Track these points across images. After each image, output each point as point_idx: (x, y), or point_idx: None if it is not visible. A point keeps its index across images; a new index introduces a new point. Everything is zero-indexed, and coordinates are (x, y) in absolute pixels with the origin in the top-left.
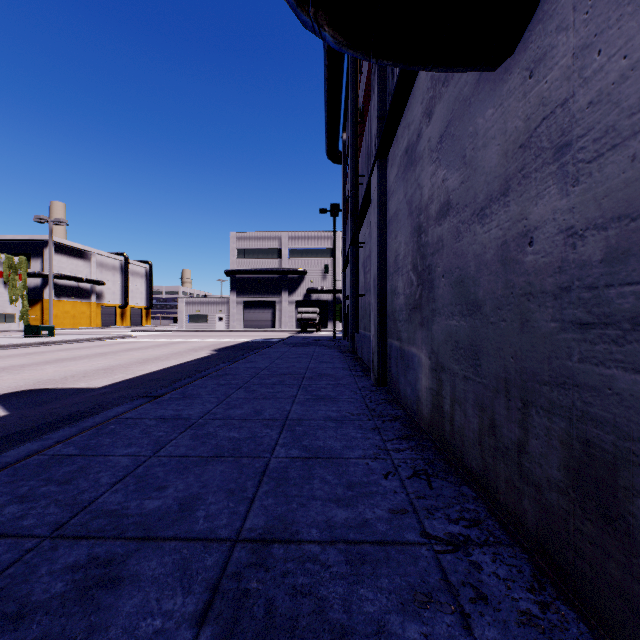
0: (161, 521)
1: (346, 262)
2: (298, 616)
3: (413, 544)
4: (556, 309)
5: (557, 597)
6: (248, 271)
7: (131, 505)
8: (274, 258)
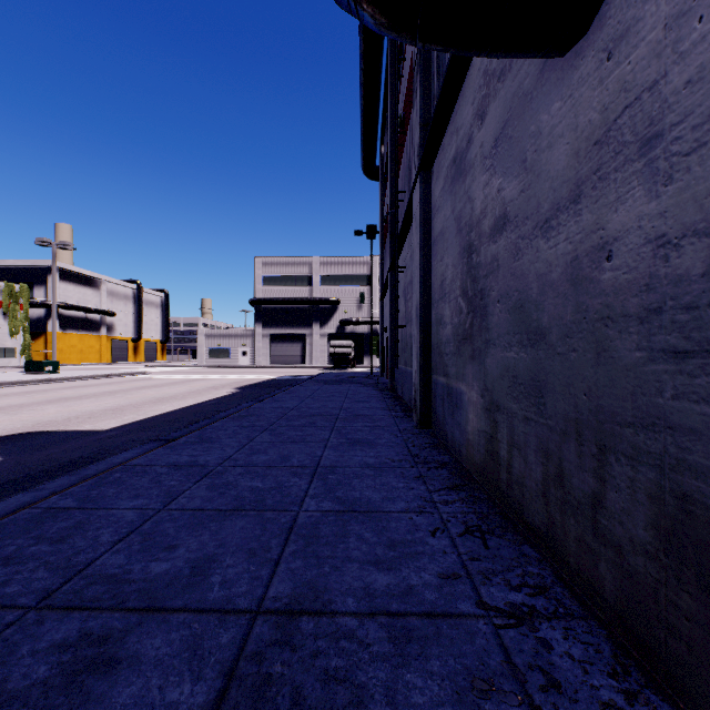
0: (169, 588)
1: (384, 290)
2: (331, 709)
3: (468, 617)
4: (642, 335)
5: (645, 684)
6: (275, 300)
7: (134, 568)
8: (304, 286)
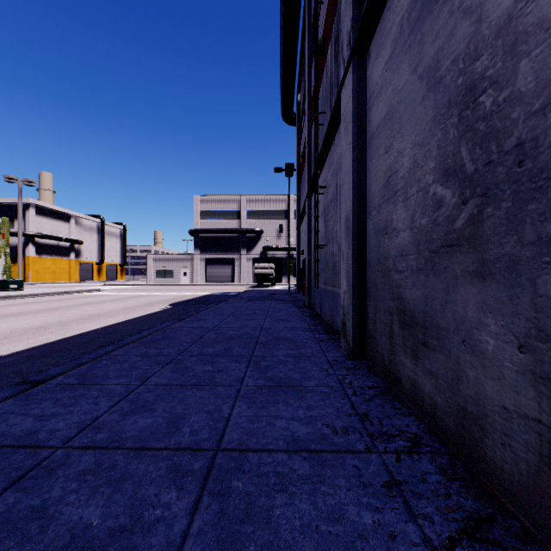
0: None
1: (301, 217)
2: None
3: None
4: None
5: None
6: (210, 231)
7: None
8: (233, 219)
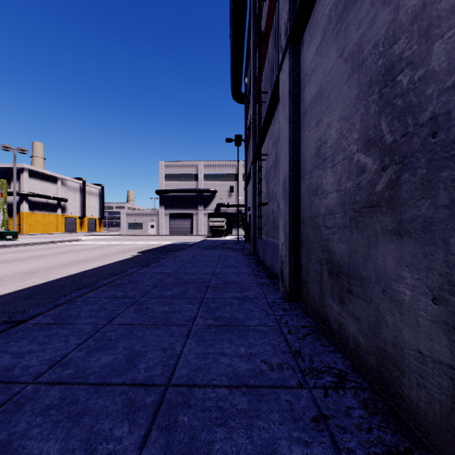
0: None
1: (248, 180)
2: None
3: None
4: None
5: None
6: (173, 190)
7: None
8: (192, 181)
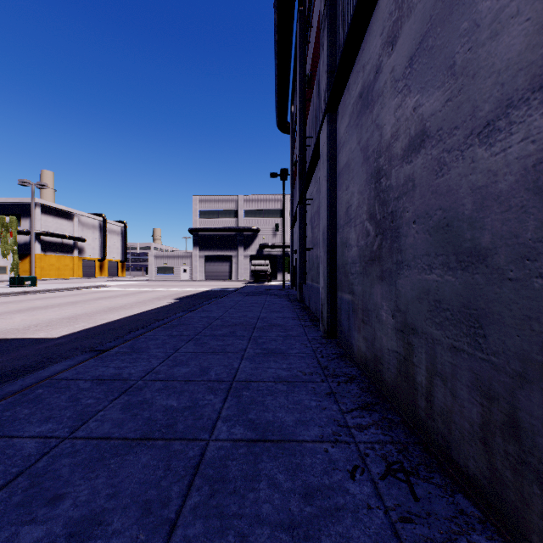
0: None
1: (294, 220)
2: None
3: None
4: None
5: None
6: (209, 229)
7: None
8: (231, 218)
